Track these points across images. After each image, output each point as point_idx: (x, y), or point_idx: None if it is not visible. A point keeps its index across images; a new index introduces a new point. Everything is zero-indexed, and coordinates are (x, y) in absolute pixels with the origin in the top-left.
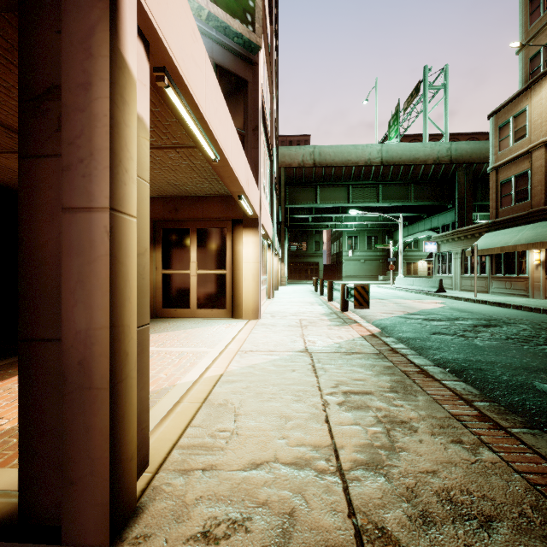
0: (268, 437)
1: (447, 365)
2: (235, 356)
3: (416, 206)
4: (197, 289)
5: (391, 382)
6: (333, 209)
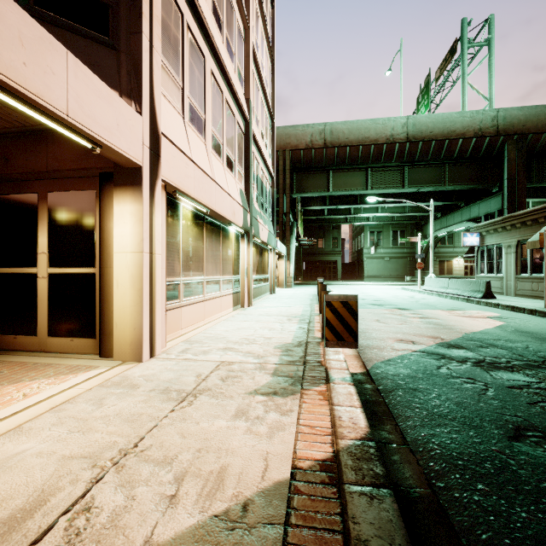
0: None
1: None
2: None
3: (451, 193)
4: (47, 301)
5: None
6: (350, 199)
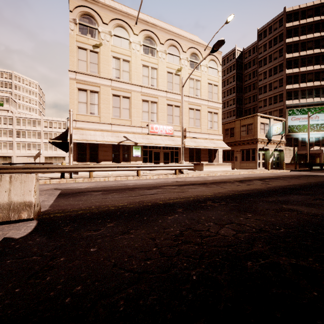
0: None
1: None
2: None
3: None
4: None
5: None
6: None
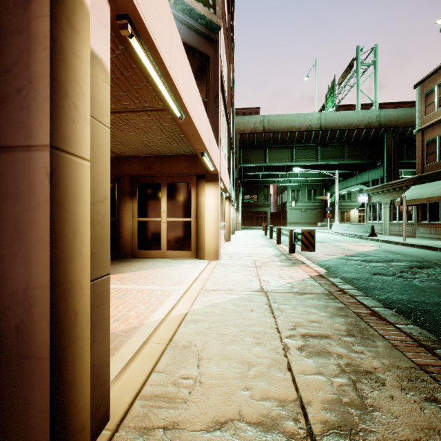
0: (232, 387)
1: (393, 305)
2: (198, 295)
3: (349, 164)
4: (166, 234)
5: (346, 325)
6: (279, 168)
